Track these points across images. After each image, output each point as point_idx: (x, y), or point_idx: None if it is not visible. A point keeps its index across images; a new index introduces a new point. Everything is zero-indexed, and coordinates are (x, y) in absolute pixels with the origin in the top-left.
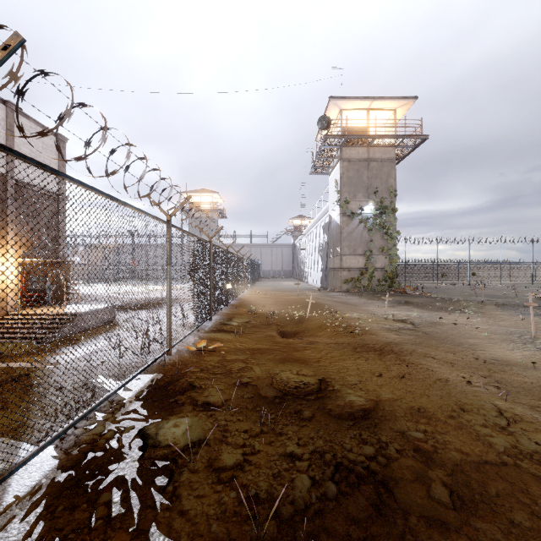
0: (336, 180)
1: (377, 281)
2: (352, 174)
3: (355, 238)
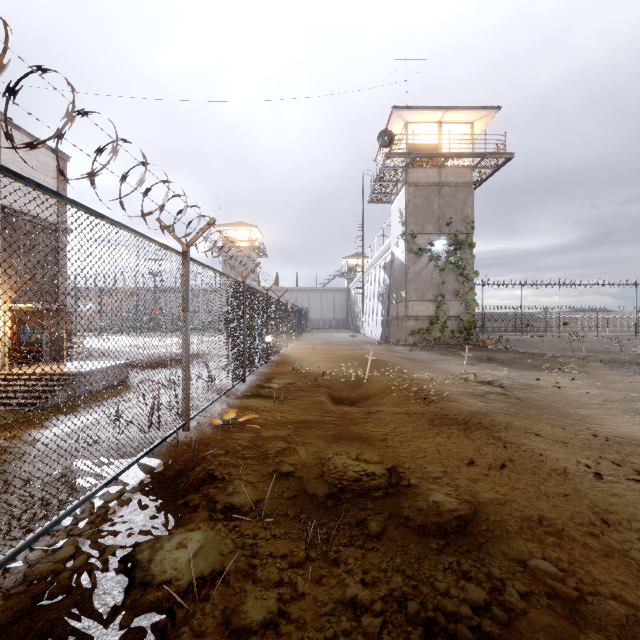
0: (401, 209)
1: (450, 333)
2: (420, 202)
3: (423, 280)
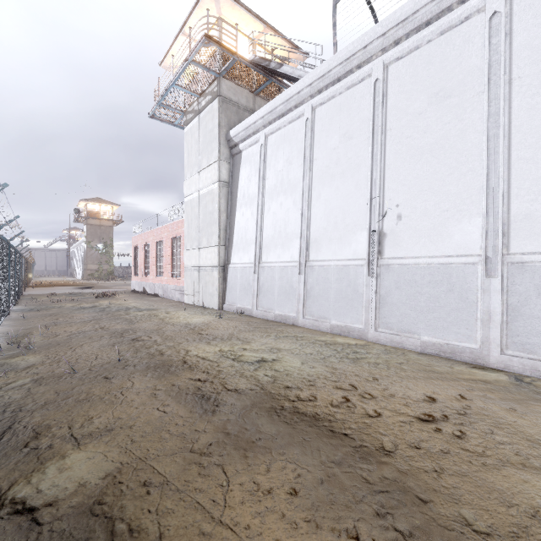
0: (86, 231)
1: (104, 275)
2: (93, 231)
3: (94, 257)
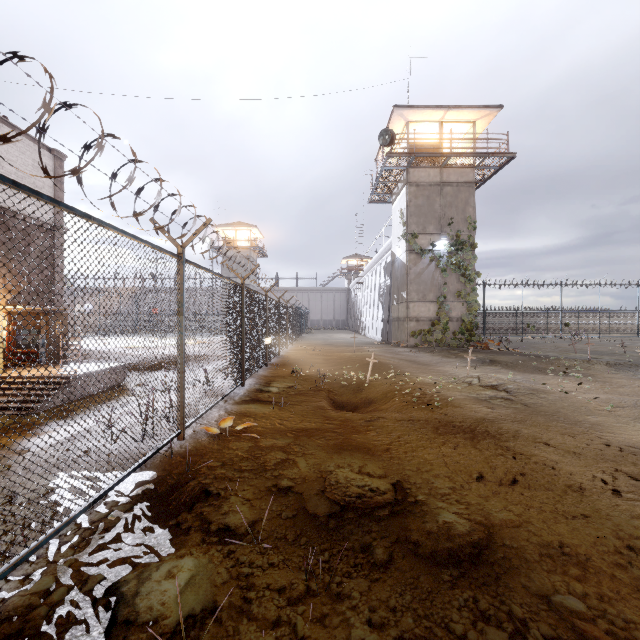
0: (402, 209)
1: (452, 334)
2: (422, 202)
3: (425, 281)
